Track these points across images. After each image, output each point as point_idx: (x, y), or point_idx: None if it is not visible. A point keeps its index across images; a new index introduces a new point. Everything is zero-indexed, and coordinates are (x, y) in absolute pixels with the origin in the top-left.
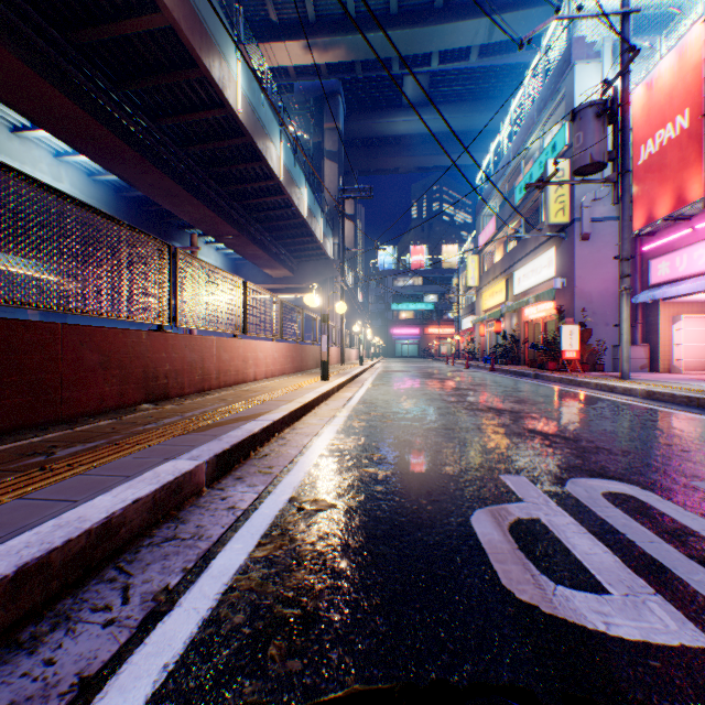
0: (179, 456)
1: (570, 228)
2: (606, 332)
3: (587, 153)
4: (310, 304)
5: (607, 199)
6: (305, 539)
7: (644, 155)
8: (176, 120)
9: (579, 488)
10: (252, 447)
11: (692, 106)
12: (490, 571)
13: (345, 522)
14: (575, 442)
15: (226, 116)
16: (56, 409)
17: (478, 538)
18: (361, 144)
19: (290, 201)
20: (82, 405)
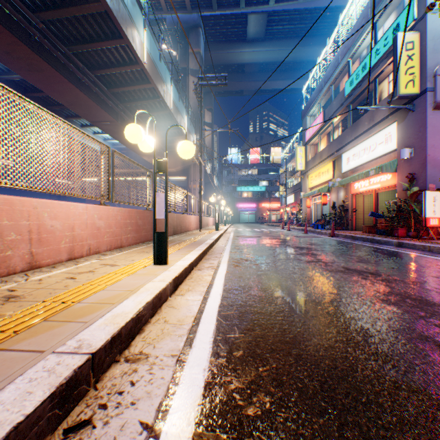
0: None
1: (420, 98)
2: None
3: None
4: (133, 140)
5: None
6: None
7: None
8: None
9: None
10: None
11: None
12: None
13: None
14: None
15: None
16: None
17: None
18: (217, 72)
19: (156, 90)
20: None
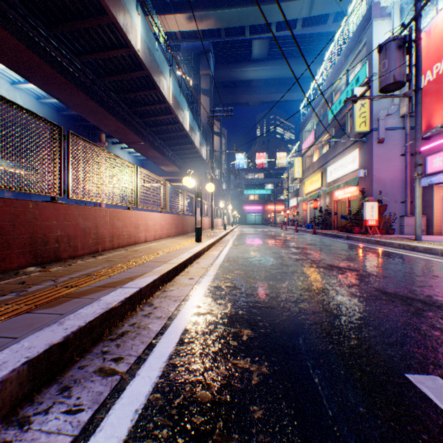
0: None
1: (369, 135)
2: (395, 207)
3: (391, 75)
4: (187, 185)
5: (396, 115)
6: None
7: (424, 82)
8: (94, 57)
9: None
10: (107, 325)
11: None
12: None
13: None
14: (440, 308)
15: (130, 54)
16: None
17: None
18: (225, 86)
19: (177, 118)
20: None
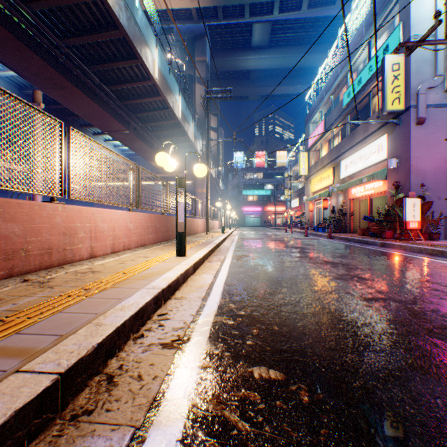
0: None
1: (405, 114)
2: (438, 205)
3: None
4: (162, 164)
5: (439, 88)
6: None
7: None
8: (48, 3)
9: None
10: None
11: None
12: None
13: None
14: None
15: (97, 3)
16: None
17: None
18: (222, 78)
19: (165, 102)
20: None
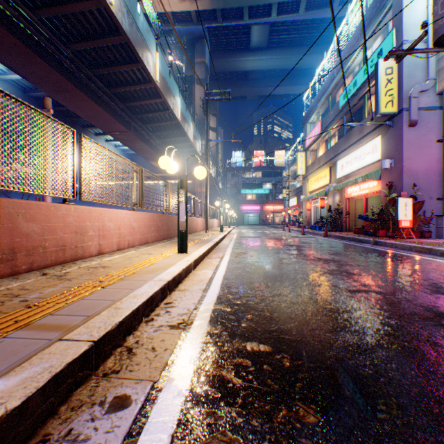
0: None
1: (398, 117)
2: (430, 204)
3: None
4: (165, 167)
5: (431, 92)
6: None
7: None
8: (54, 11)
9: None
10: None
11: None
12: None
13: None
14: None
15: (101, 11)
16: None
17: None
18: (221, 78)
19: (166, 103)
20: None
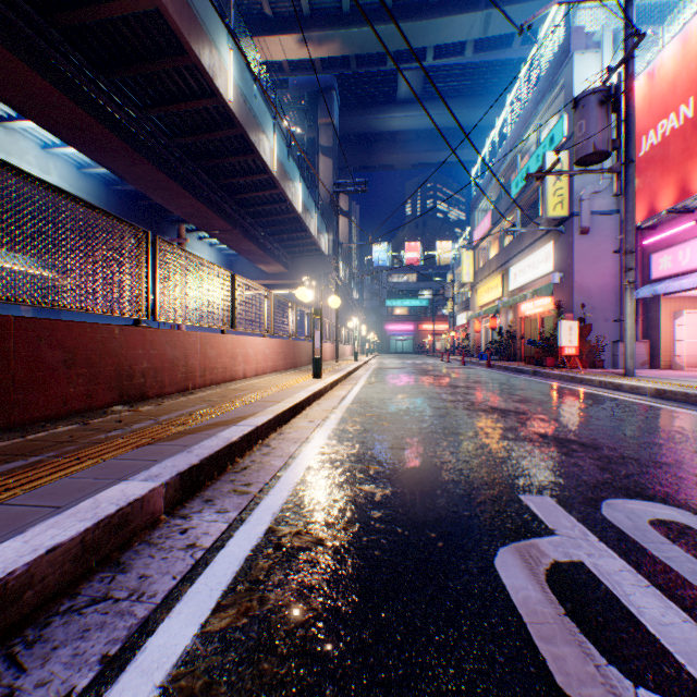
0: (133, 476)
1: (568, 222)
2: (605, 327)
3: (590, 142)
4: (302, 298)
5: (607, 192)
6: (280, 598)
7: (646, 147)
8: (166, 110)
9: (619, 514)
10: (229, 459)
11: (696, 94)
12: (536, 658)
13: (334, 569)
14: (596, 450)
15: (217, 106)
16: (6, 414)
17: (509, 595)
18: (356, 141)
19: (283, 195)
20: (39, 409)
